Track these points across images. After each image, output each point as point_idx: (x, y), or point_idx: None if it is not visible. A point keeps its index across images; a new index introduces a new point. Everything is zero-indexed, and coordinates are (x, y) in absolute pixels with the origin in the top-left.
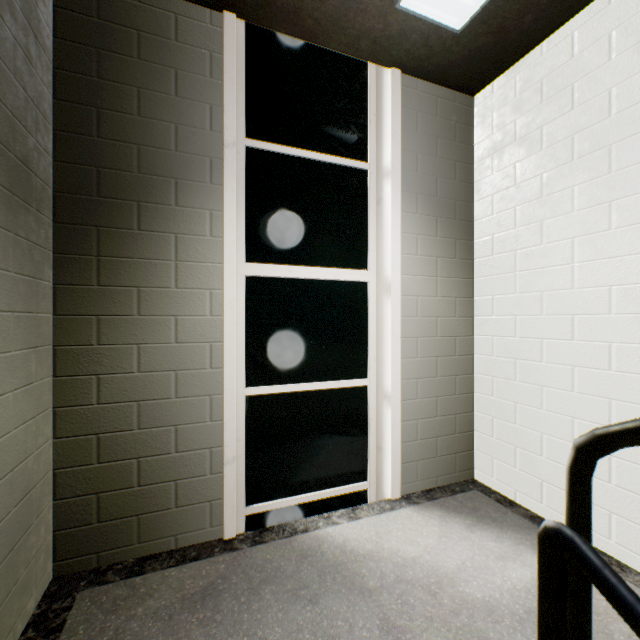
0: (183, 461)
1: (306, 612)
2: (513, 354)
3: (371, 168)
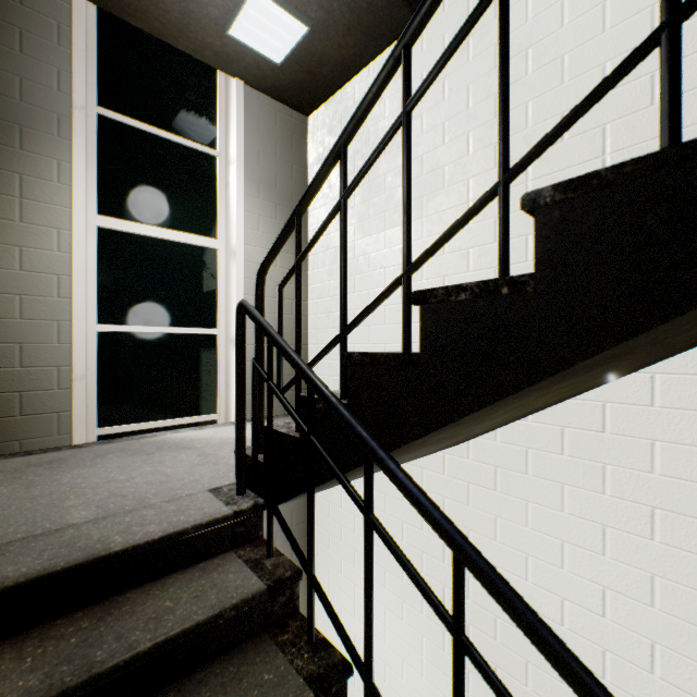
0: (29, 376)
1: (142, 457)
2: (328, 309)
3: (221, 156)
